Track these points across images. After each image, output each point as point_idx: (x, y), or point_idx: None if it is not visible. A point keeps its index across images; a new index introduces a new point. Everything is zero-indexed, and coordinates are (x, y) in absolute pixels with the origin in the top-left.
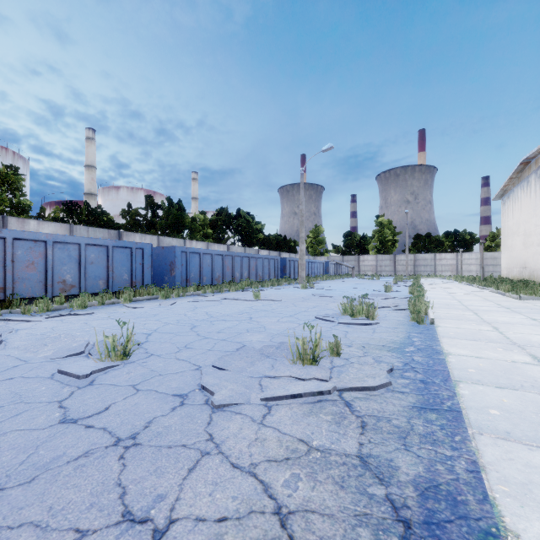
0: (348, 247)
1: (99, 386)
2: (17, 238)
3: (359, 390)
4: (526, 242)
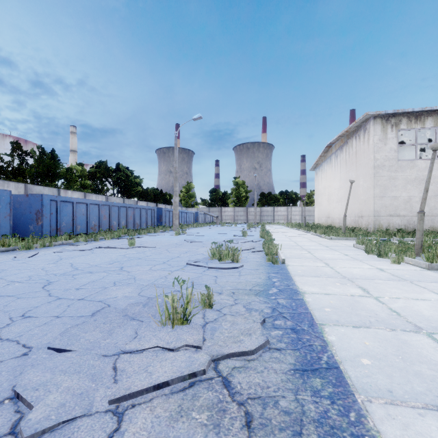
0: (213, 201)
1: None
2: None
3: (237, 356)
4: (330, 200)
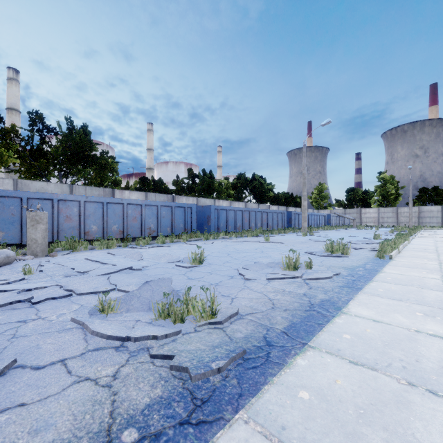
0: (350, 201)
1: (195, 271)
2: (129, 203)
3: (315, 279)
4: None
